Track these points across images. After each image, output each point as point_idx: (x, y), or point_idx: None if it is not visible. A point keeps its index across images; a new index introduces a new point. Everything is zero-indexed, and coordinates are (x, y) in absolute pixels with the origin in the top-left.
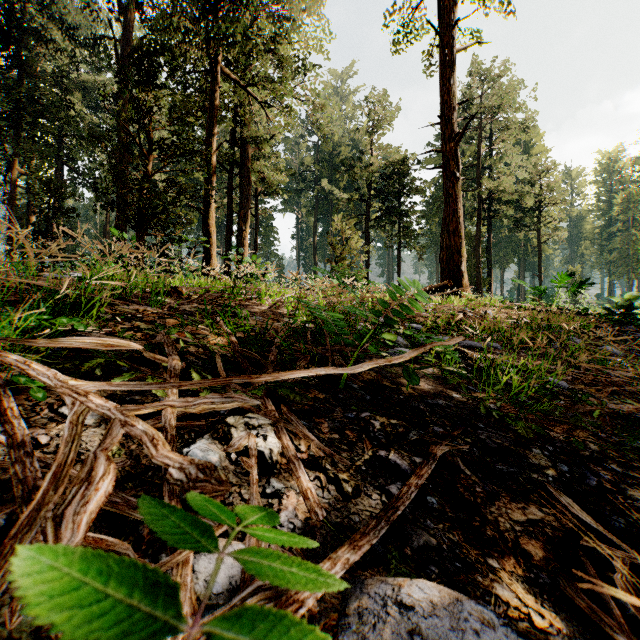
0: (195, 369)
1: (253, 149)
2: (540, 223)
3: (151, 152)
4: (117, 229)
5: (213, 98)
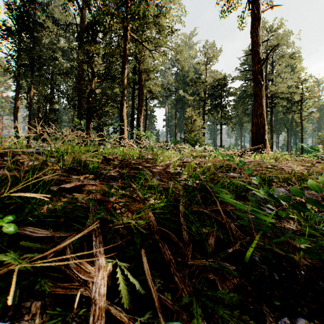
0: (120, 253)
1: (144, 75)
2: (301, 109)
3: (93, 78)
4: (78, 118)
5: (125, 49)
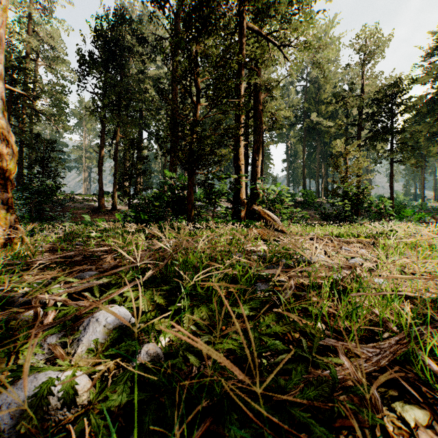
0: None
1: (264, 95)
2: None
3: (199, 101)
4: (171, 167)
5: (242, 52)
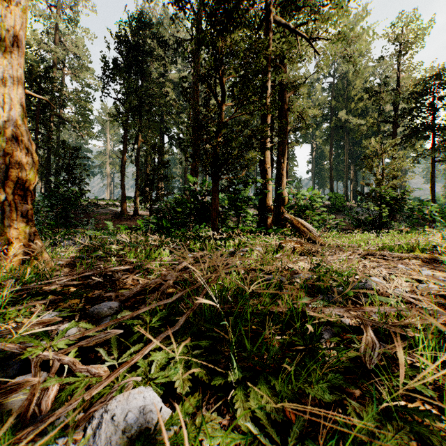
0: None
1: (290, 94)
2: None
3: (224, 101)
4: (192, 172)
5: (268, 47)
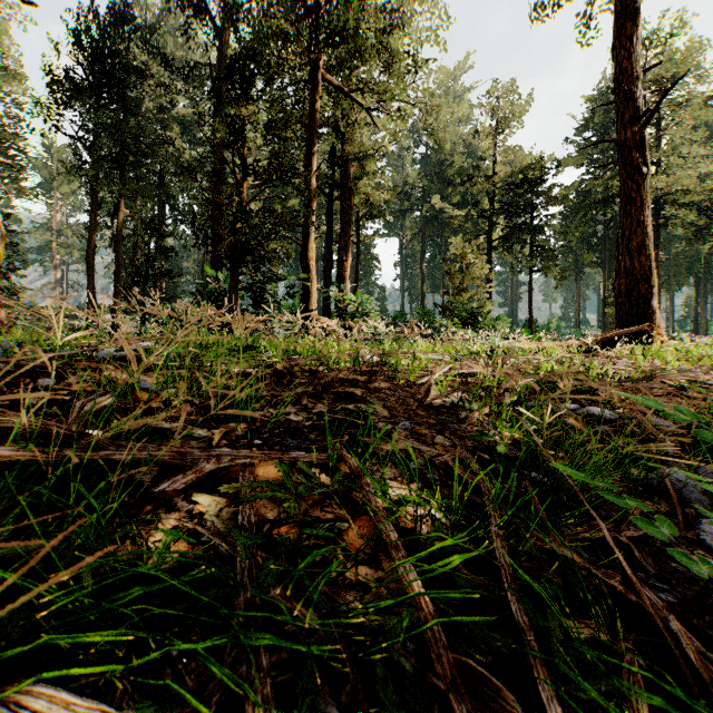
0: None
1: (355, 167)
2: None
3: (245, 178)
4: (213, 267)
5: (312, 110)
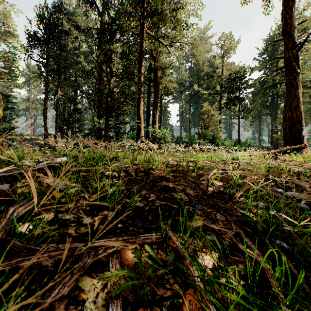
0: None
1: (160, 72)
2: None
3: (112, 77)
4: (97, 117)
5: (142, 47)
